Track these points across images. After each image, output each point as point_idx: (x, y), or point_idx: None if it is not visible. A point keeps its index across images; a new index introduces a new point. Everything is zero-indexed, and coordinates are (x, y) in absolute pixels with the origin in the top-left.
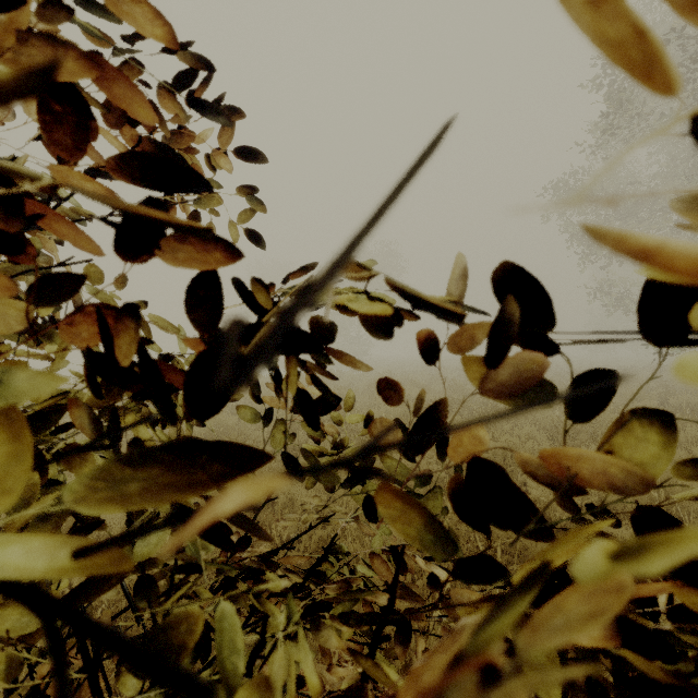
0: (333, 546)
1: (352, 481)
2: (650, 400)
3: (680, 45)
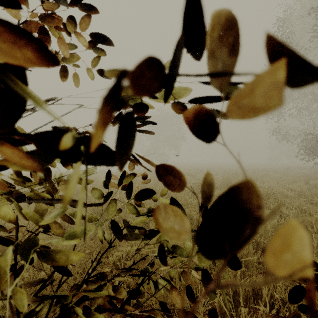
0: (143, 269)
1: (152, 236)
2: (300, 182)
3: (315, 14)
